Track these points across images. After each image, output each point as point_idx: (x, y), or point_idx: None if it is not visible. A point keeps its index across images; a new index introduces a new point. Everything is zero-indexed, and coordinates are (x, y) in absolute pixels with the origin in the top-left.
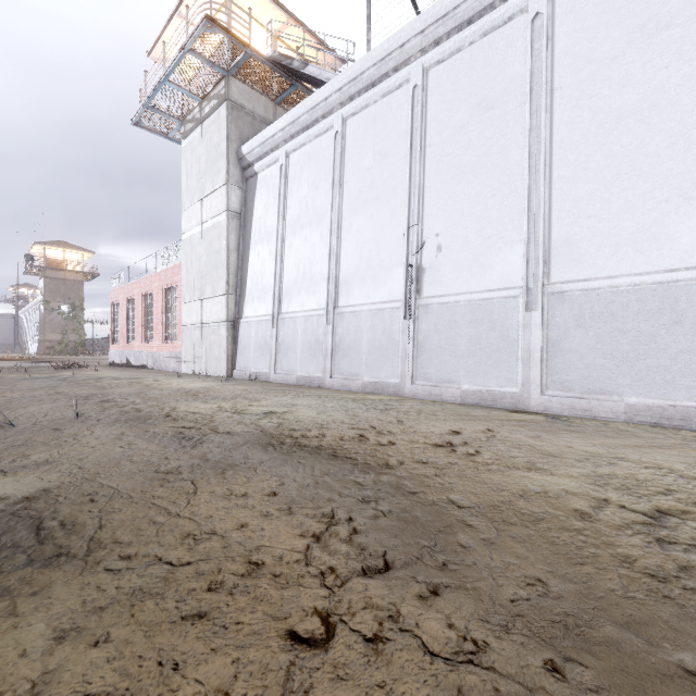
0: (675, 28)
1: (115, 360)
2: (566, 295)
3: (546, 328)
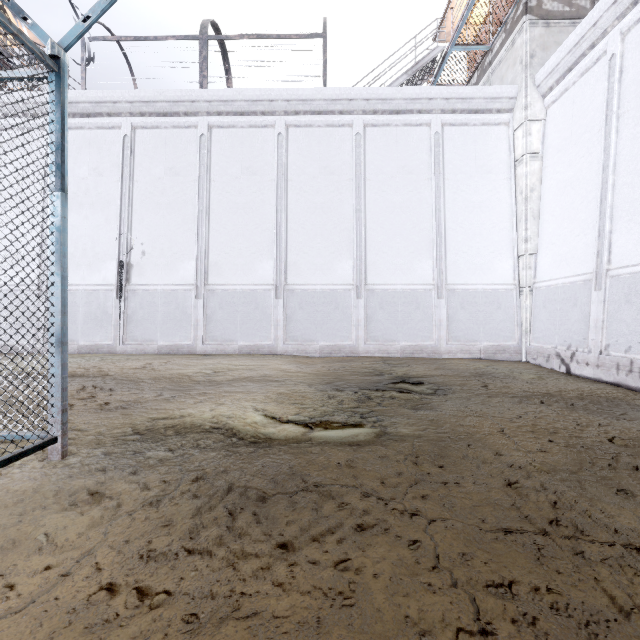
0: (259, 176)
1: None
2: (215, 291)
3: (206, 309)
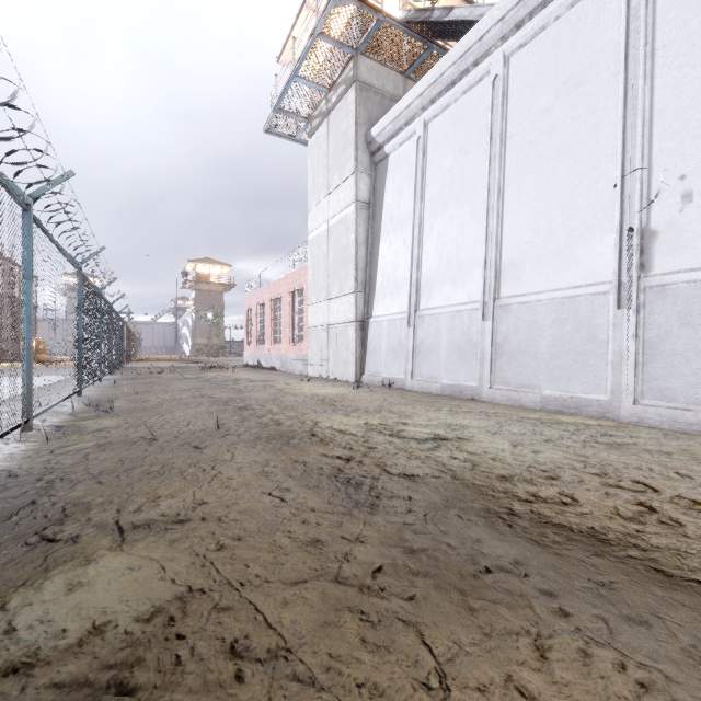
0: None
1: (249, 362)
2: None
3: None
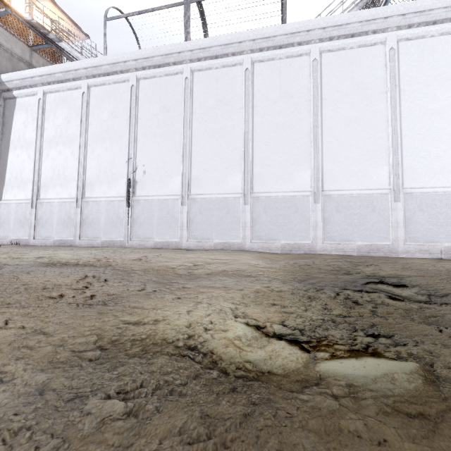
0: (230, 106)
1: None
2: (196, 200)
3: (189, 213)
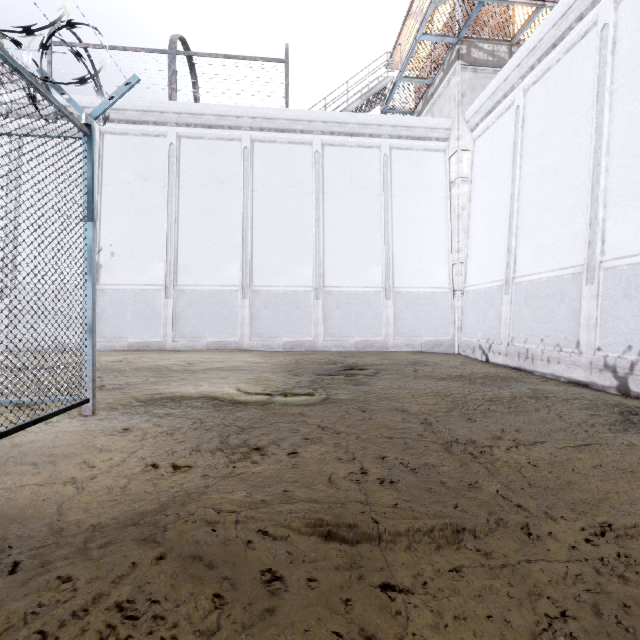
0: (226, 186)
1: None
2: (184, 292)
3: (175, 308)
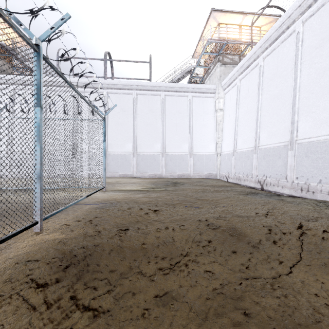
0: (126, 112)
1: None
2: (110, 154)
3: (107, 161)
